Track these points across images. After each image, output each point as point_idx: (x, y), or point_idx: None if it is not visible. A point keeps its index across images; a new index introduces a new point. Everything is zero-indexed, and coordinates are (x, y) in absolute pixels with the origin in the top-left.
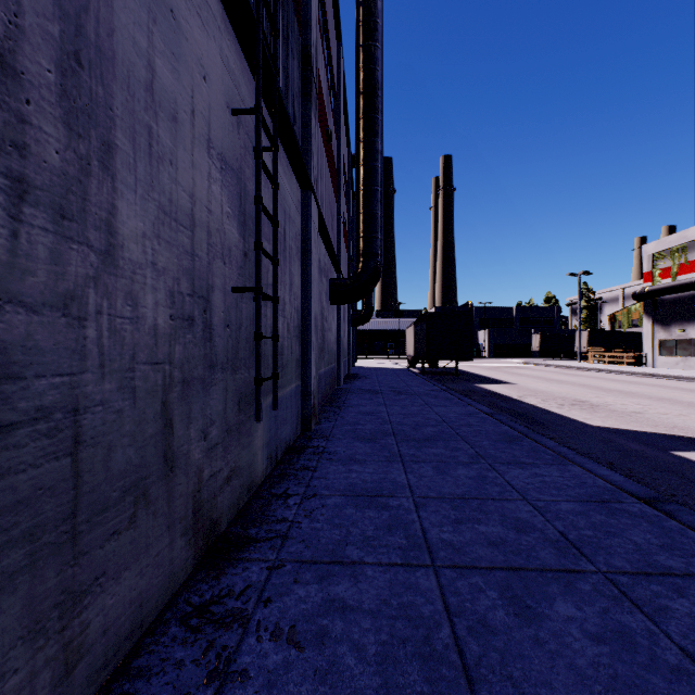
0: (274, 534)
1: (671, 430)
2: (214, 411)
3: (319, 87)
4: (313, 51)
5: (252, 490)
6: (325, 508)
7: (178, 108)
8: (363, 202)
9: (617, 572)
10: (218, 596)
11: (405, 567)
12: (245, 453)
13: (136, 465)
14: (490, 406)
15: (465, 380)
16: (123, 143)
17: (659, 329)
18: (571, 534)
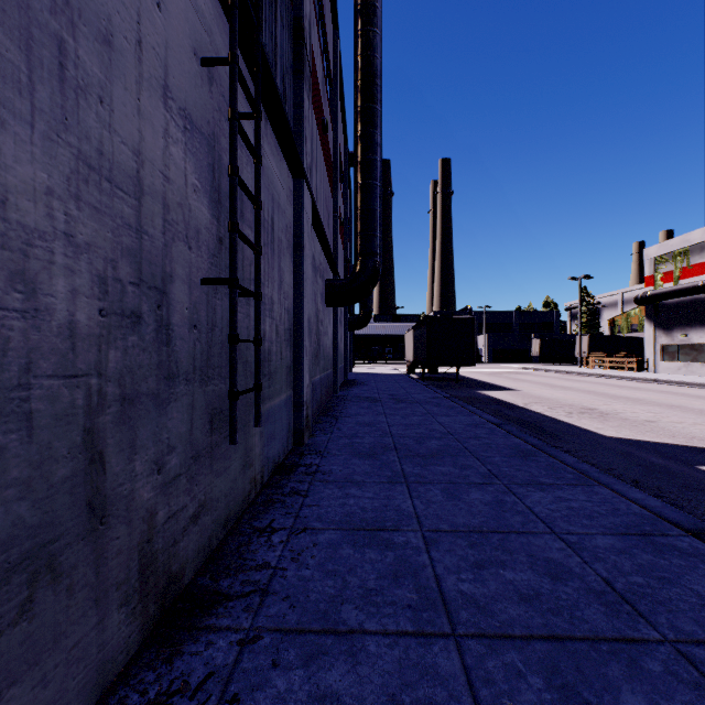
0: (251, 588)
1: (691, 441)
2: (174, 433)
3: (314, 71)
4: (306, 25)
5: (230, 523)
6: (316, 548)
7: (114, 29)
8: (361, 198)
9: (689, 642)
10: (167, 693)
11: (418, 637)
12: (221, 480)
13: (33, 526)
14: (495, 415)
15: (466, 386)
16: (5, 47)
17: (661, 334)
18: (618, 582)
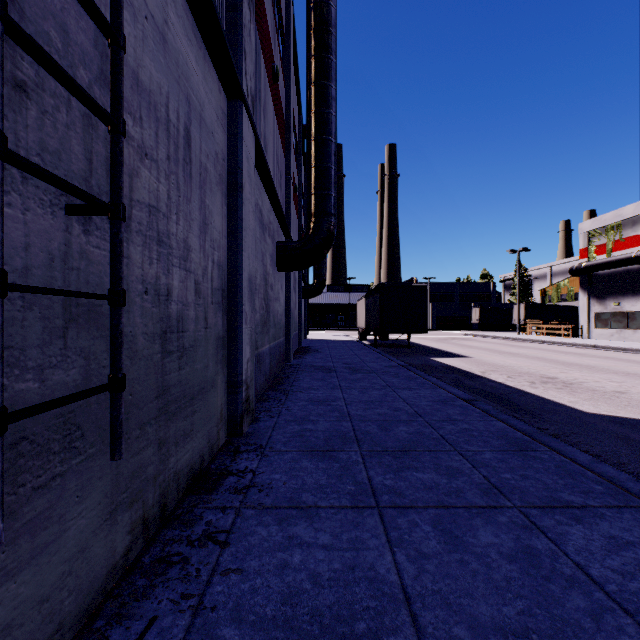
0: None
1: None
2: None
3: (261, 2)
4: None
5: None
6: None
7: None
8: (314, 154)
9: None
10: None
11: None
12: (21, 581)
13: None
14: (457, 386)
15: (418, 353)
16: None
17: (595, 302)
18: None
